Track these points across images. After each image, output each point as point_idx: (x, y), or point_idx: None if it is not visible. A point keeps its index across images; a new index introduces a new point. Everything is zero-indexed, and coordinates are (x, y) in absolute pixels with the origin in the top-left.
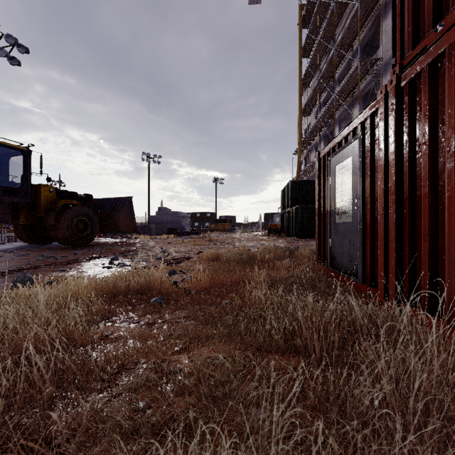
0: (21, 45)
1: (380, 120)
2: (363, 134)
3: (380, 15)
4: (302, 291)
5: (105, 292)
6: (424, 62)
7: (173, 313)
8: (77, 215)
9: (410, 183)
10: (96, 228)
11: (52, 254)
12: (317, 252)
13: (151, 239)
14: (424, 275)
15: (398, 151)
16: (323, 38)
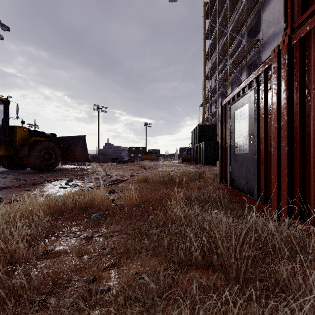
0: (4, 24)
1: (273, 73)
2: (258, 86)
3: (261, 9)
4: (212, 207)
5: (55, 209)
6: (313, 22)
7: (108, 227)
8: (44, 148)
9: (300, 121)
10: (58, 158)
11: (24, 177)
12: (220, 175)
13: (99, 165)
14: (314, 196)
15: (289, 97)
16: (220, 25)
